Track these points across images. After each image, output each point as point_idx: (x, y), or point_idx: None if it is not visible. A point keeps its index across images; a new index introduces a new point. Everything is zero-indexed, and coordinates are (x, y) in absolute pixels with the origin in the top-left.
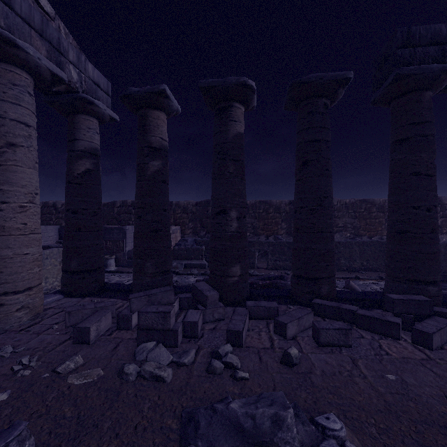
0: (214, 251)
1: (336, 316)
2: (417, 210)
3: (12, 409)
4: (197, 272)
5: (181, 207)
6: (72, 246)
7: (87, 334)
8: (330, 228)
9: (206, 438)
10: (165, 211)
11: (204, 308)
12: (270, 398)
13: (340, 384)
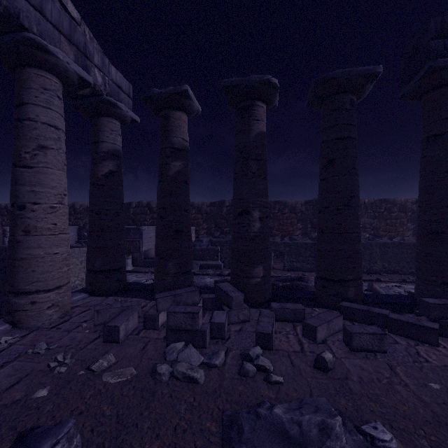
0: (236, 252)
1: (366, 320)
2: None
3: (53, 405)
4: (212, 273)
5: (196, 207)
6: (97, 246)
7: (117, 333)
8: (356, 229)
9: (250, 443)
10: (187, 212)
11: (230, 309)
12: (313, 404)
13: (380, 392)
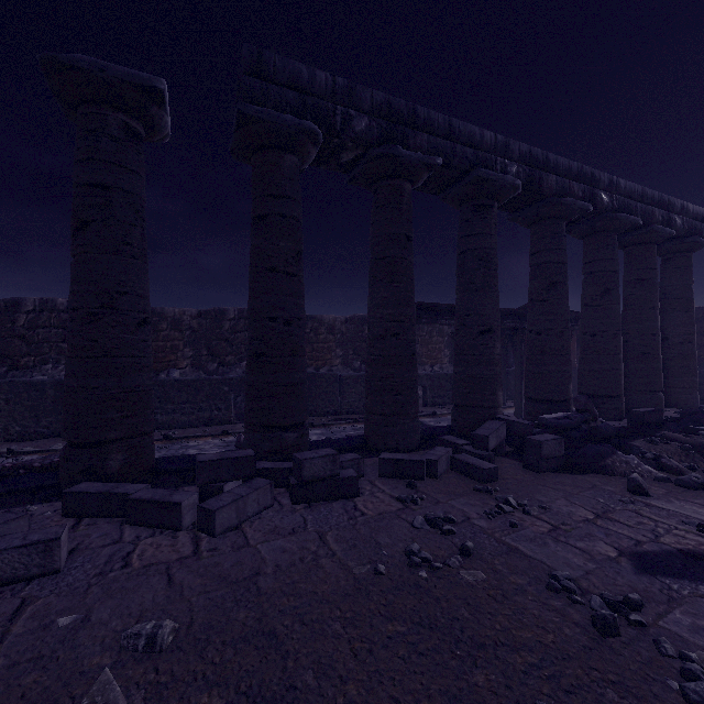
0: None
1: (103, 510)
2: (273, 323)
3: None
4: None
5: None
6: None
7: None
8: (131, 350)
9: None
10: None
11: None
12: None
13: None
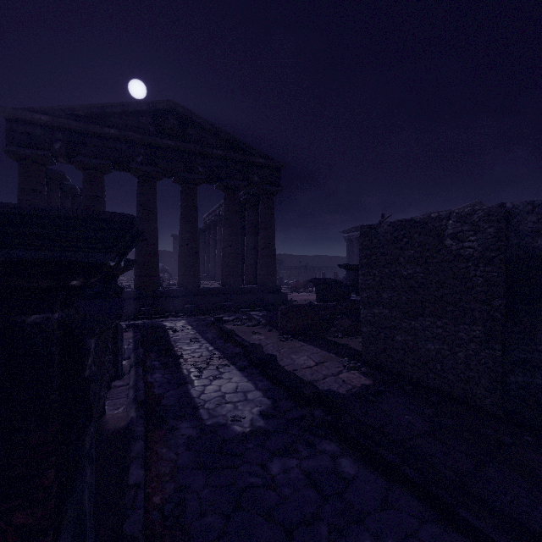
0: None
1: None
2: None
3: None
4: None
5: None
6: None
7: None
8: None
9: None
10: None
11: None
12: None
13: None
